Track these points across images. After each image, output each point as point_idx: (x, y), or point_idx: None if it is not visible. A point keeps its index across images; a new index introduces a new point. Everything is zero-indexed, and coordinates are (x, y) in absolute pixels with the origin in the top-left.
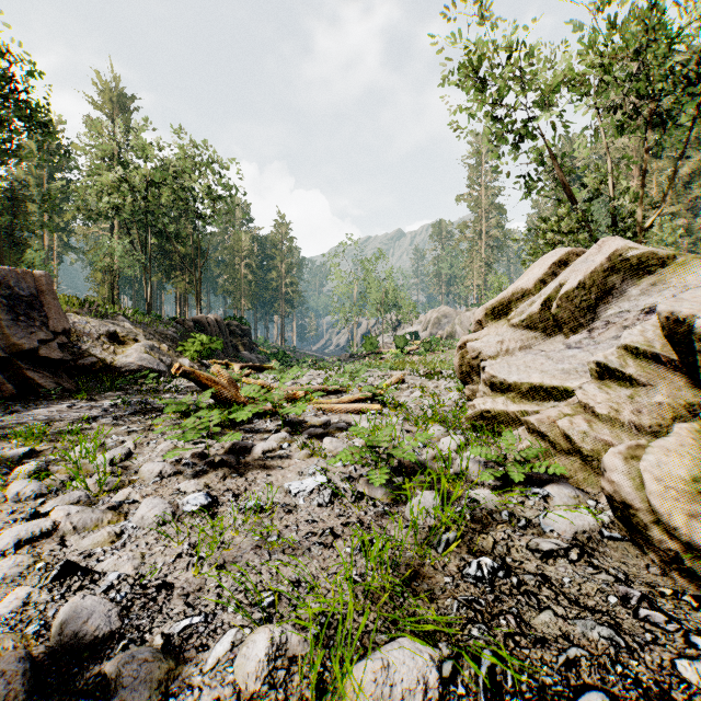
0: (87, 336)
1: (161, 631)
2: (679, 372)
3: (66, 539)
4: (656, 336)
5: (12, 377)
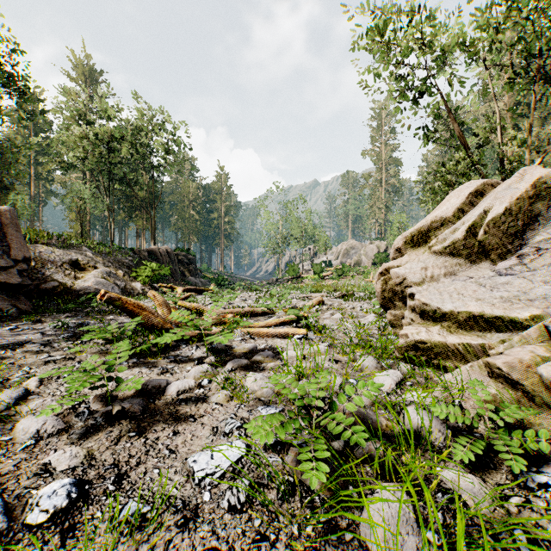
0: (51, 264)
1: None
2: None
3: None
4: None
5: None
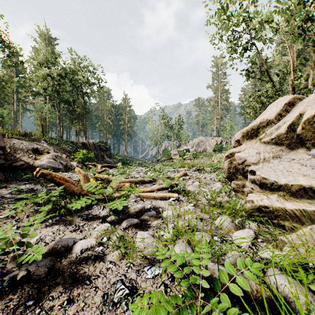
0: (20, 150)
1: None
2: None
3: None
4: None
5: None
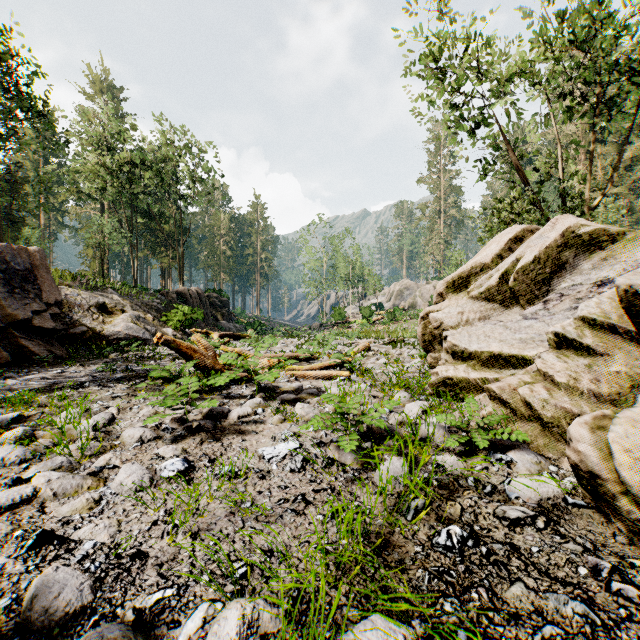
0: (78, 307)
1: (133, 605)
2: (635, 343)
3: (46, 505)
4: (612, 308)
5: (8, 345)
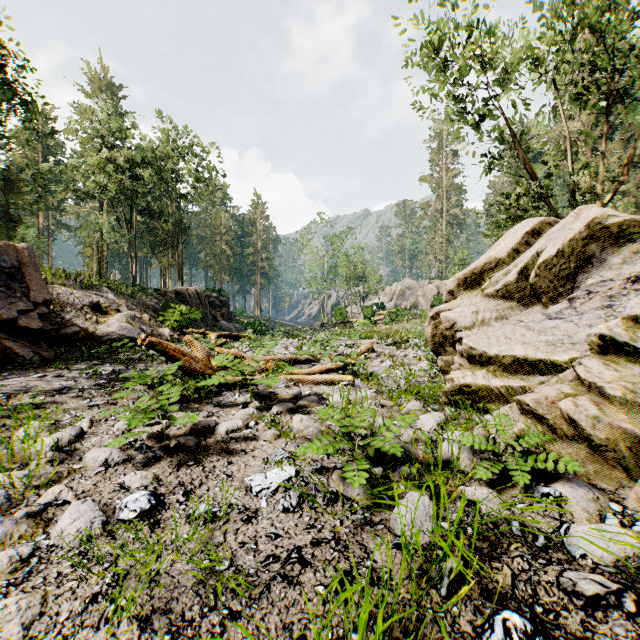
0: (70, 307)
1: None
2: None
3: None
4: None
5: None
